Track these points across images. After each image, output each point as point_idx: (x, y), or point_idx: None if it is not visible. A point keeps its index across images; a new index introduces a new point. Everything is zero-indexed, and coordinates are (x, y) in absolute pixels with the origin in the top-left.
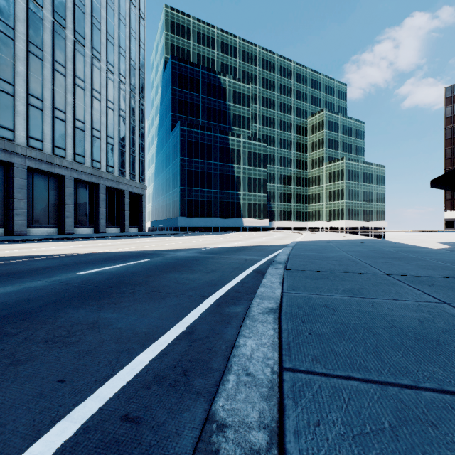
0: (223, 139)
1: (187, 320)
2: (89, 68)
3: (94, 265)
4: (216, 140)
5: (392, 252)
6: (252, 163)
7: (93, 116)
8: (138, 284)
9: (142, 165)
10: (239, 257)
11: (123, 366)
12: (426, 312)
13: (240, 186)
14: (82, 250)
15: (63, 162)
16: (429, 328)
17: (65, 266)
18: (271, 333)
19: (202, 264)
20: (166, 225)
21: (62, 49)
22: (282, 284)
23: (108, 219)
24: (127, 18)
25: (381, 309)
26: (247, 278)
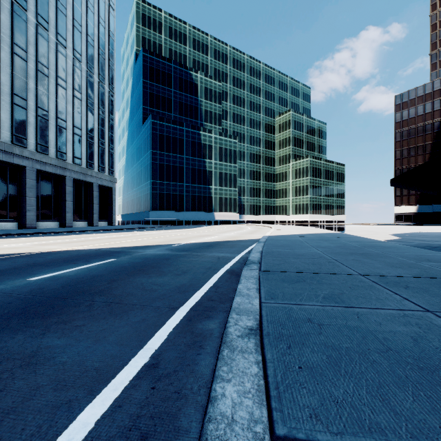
0: (195, 134)
1: (152, 344)
2: (53, 54)
3: (50, 268)
4: (188, 135)
5: (358, 248)
6: (223, 159)
7: (58, 104)
8: (98, 292)
9: (112, 157)
10: (212, 255)
11: (56, 435)
12: (415, 325)
13: (212, 181)
14: (41, 248)
15: (24, 152)
16: (426, 349)
17: (15, 270)
18: (255, 371)
19: (173, 263)
20: (137, 218)
21: (22, 32)
22: (259, 291)
23: (75, 212)
24: (96, 6)
25: (369, 323)
26: (221, 281)
